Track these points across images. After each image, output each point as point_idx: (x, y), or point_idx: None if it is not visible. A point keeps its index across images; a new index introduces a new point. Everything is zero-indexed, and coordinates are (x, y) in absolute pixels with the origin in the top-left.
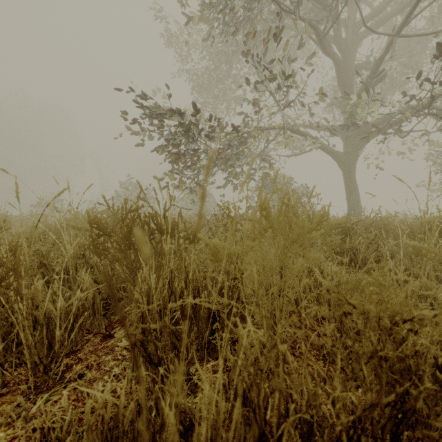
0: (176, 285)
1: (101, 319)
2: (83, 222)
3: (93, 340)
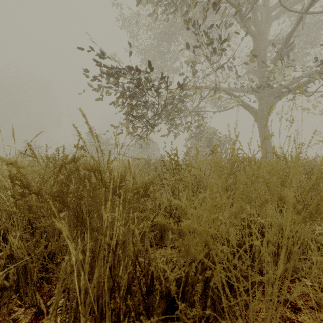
0: (120, 272)
1: (35, 289)
2: (40, 167)
3: (21, 322)
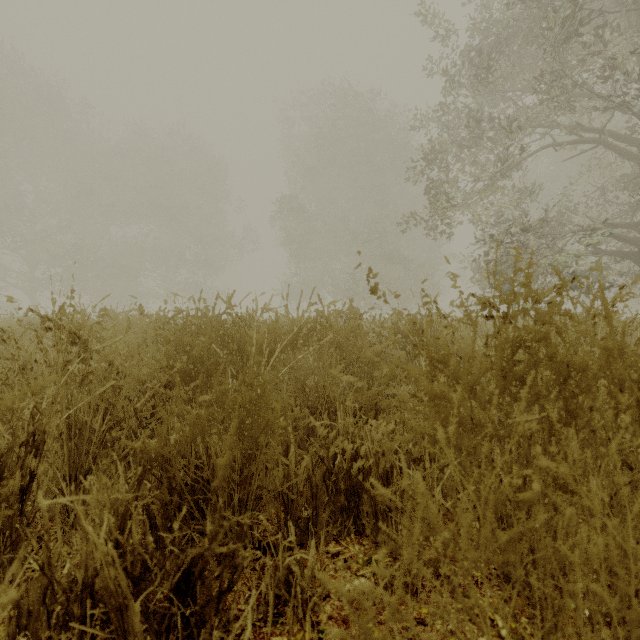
0: None
1: None
2: None
3: None
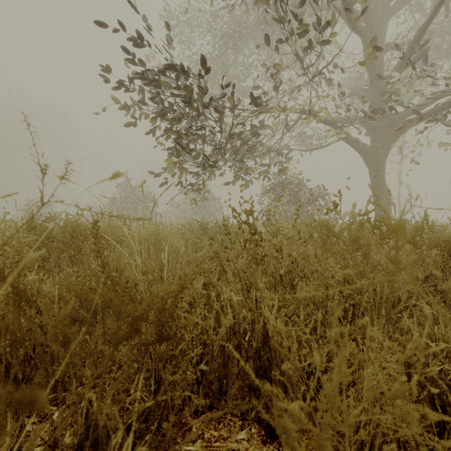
0: None
1: None
2: None
3: None
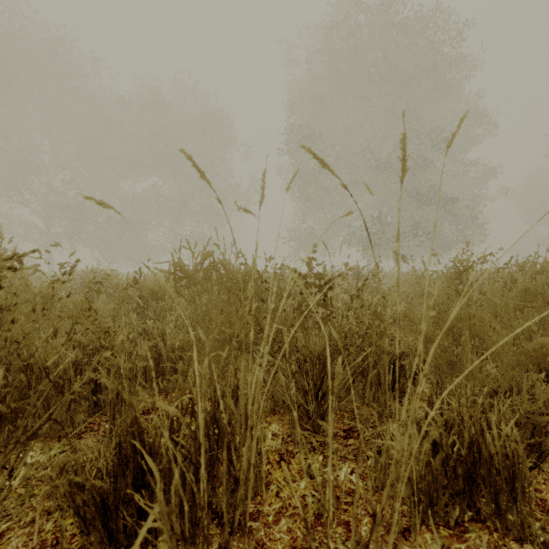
0: None
1: None
2: None
3: None
